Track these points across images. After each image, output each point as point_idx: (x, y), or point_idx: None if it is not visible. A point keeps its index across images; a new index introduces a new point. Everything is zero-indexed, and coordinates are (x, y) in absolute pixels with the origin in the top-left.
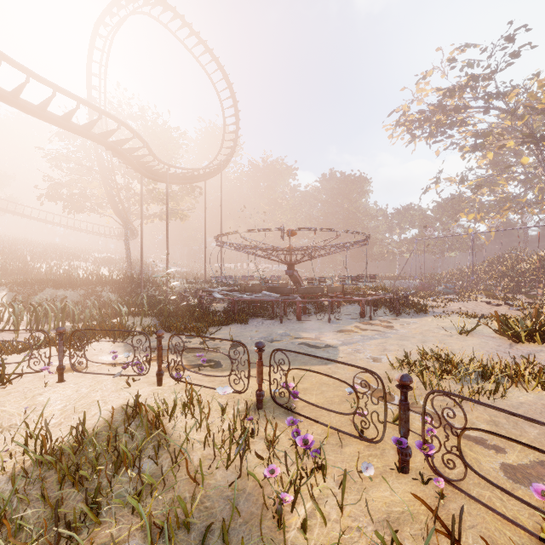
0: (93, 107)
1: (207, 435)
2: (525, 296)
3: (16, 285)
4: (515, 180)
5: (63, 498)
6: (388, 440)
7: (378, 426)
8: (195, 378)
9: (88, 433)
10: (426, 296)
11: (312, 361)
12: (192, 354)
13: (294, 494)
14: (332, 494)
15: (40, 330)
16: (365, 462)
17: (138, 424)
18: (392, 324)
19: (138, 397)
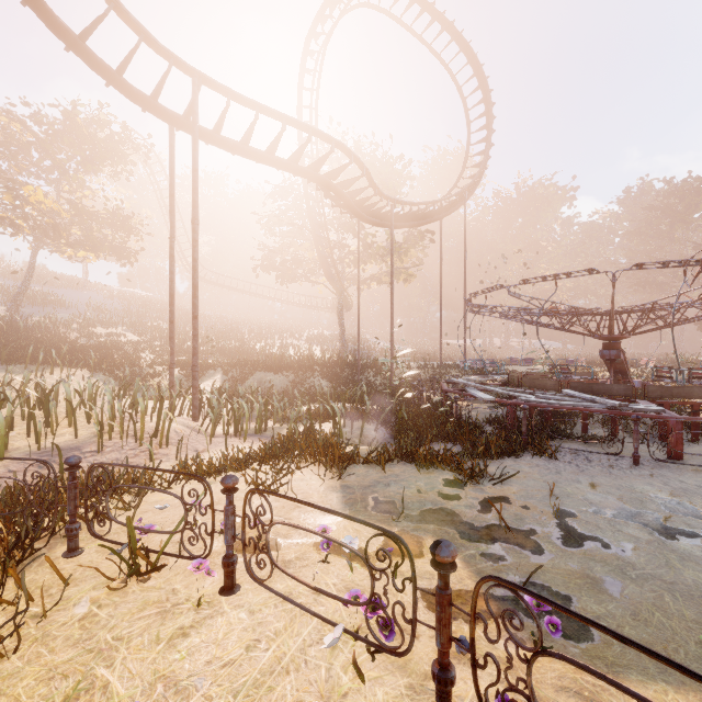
0: (301, 126)
1: None
2: None
3: (229, 368)
4: None
5: None
6: None
7: None
8: (540, 695)
9: None
10: None
11: None
12: (477, 546)
13: None
14: None
15: (197, 478)
16: None
17: None
18: None
19: None
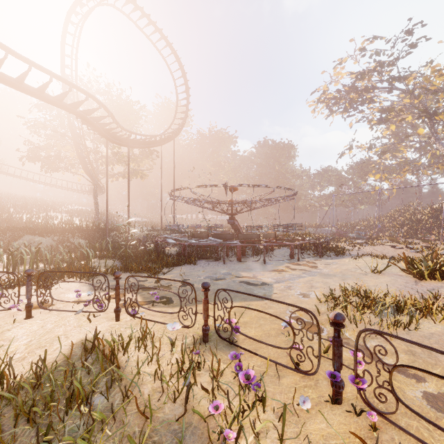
0: (64, 81)
1: (157, 368)
2: (421, 241)
3: None
4: (412, 147)
5: (14, 438)
6: (321, 371)
7: (311, 357)
8: (149, 313)
9: (49, 367)
10: (342, 241)
11: (251, 297)
12: (147, 292)
13: (237, 427)
14: (272, 427)
15: (10, 272)
16: (303, 396)
17: (94, 358)
18: (316, 265)
19: (95, 333)
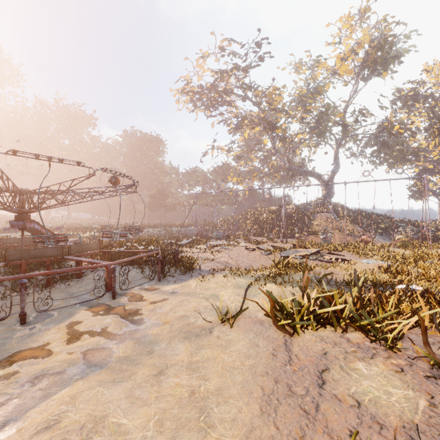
0: None
1: None
2: (267, 239)
3: None
4: (259, 158)
5: None
6: None
7: None
8: None
9: None
10: (202, 243)
11: None
12: None
13: None
14: None
15: None
16: None
17: None
18: (140, 304)
19: None
